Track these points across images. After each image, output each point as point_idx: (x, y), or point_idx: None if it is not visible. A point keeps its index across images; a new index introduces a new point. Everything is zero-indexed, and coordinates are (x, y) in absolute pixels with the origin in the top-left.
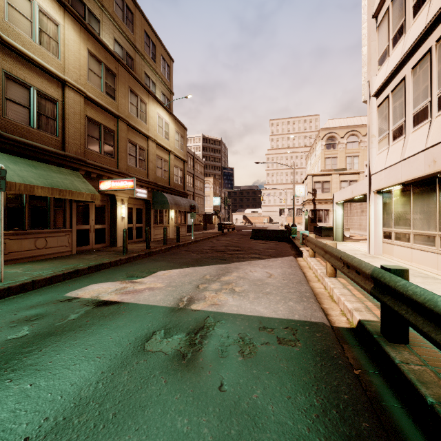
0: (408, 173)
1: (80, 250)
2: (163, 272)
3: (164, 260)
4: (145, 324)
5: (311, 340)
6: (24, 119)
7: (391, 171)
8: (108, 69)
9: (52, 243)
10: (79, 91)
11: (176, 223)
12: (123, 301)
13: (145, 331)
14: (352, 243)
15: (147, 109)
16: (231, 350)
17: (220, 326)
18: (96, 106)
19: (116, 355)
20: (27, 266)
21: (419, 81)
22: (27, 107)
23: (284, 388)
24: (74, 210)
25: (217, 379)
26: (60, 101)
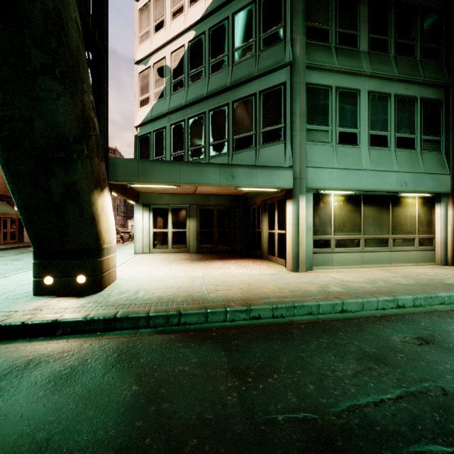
0: None
1: (2, 243)
2: None
3: None
4: None
5: None
6: None
7: None
8: None
9: None
10: None
11: None
12: None
13: None
14: None
15: None
16: None
17: None
18: None
19: None
20: None
21: None
22: None
23: None
24: (2, 221)
25: None
26: None
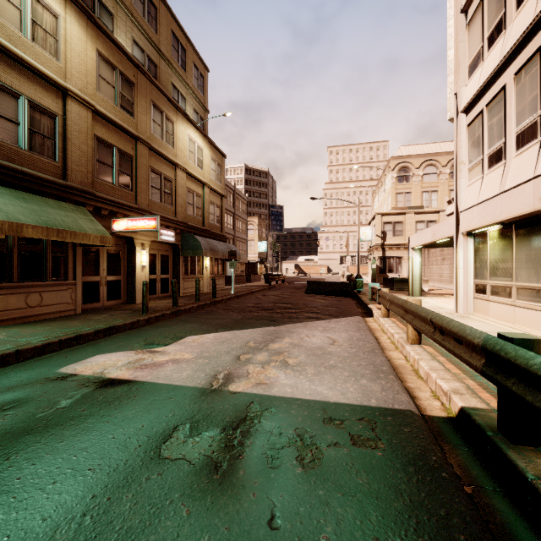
0: (510, 210)
1: (87, 308)
2: (193, 338)
3: (195, 322)
4: (163, 414)
5: (397, 438)
6: (11, 137)
7: (487, 206)
8: (124, 77)
9: (49, 300)
10: (86, 104)
11: (212, 274)
12: (137, 379)
13: (163, 425)
14: (433, 299)
15: (174, 129)
16: (286, 456)
17: (269, 418)
18: (108, 123)
19: (117, 466)
20: (13, 330)
21: (525, 90)
22: (15, 121)
23: (367, 523)
24: (78, 257)
25: (265, 506)
26: (60, 116)
